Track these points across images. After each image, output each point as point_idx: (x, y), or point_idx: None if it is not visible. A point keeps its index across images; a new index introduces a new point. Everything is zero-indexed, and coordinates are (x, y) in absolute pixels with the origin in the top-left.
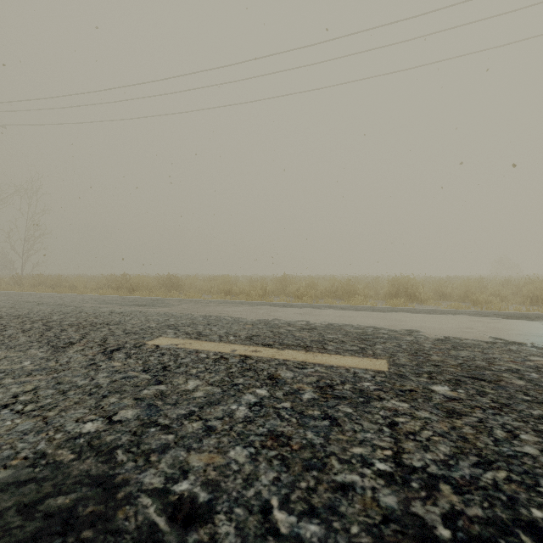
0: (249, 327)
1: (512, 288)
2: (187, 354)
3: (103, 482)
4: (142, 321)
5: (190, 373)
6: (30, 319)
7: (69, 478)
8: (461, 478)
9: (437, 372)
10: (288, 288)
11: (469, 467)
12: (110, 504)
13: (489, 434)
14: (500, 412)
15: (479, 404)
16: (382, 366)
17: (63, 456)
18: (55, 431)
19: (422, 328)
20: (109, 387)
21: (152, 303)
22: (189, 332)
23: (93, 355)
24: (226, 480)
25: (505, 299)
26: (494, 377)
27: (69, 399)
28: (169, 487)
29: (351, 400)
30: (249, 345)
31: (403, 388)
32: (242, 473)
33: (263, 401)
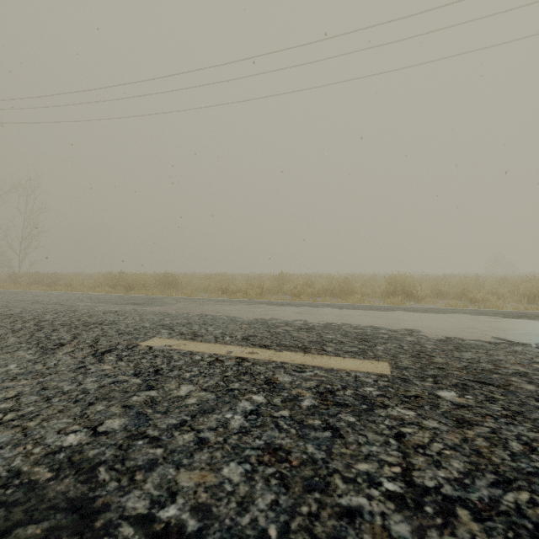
0: (246, 326)
1: (508, 286)
2: (180, 356)
3: (81, 507)
4: (137, 320)
5: (183, 377)
6: (22, 318)
7: (43, 501)
8: (479, 500)
9: (442, 376)
10: (285, 286)
11: (487, 486)
12: (87, 535)
13: (504, 447)
14: (513, 421)
15: (490, 412)
16: (384, 369)
17: (39, 475)
18: (34, 444)
19: (423, 328)
20: (97, 393)
21: (148, 301)
22: (184, 332)
23: (83, 358)
24: (219, 504)
25: (502, 298)
26: (502, 381)
27: (52, 406)
28: (154, 513)
29: (354, 407)
30: (246, 346)
31: (408, 393)
32: (236, 496)
33: (260, 409)
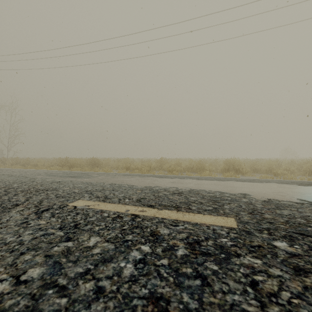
0: (139, 192)
1: (296, 165)
2: (94, 213)
3: None
4: (71, 187)
5: (93, 230)
6: None
7: None
8: None
9: (273, 229)
10: (164, 165)
11: None
12: None
13: None
14: None
15: None
16: (232, 223)
17: None
18: None
19: (251, 192)
20: (29, 244)
21: (80, 175)
22: (99, 196)
23: (28, 215)
24: None
25: (292, 172)
26: None
27: None
28: None
29: (215, 256)
30: (138, 206)
31: (252, 244)
32: None
33: (146, 258)
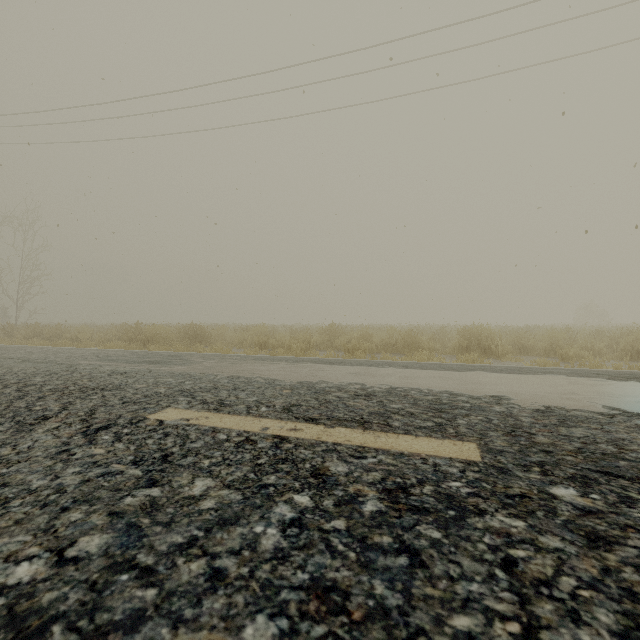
0: (288, 392)
1: (605, 339)
2: (199, 434)
3: None
4: (150, 384)
5: (200, 467)
6: (4, 382)
7: None
8: None
9: (551, 464)
10: (336, 340)
11: None
12: None
13: None
14: None
15: (631, 521)
16: (471, 453)
17: None
18: None
19: (512, 394)
20: (77, 491)
21: (167, 359)
22: (208, 400)
23: (69, 437)
24: None
25: (598, 354)
26: (634, 471)
27: (8, 514)
28: None
29: (437, 514)
30: (287, 420)
31: (509, 491)
32: None
33: (304, 518)
